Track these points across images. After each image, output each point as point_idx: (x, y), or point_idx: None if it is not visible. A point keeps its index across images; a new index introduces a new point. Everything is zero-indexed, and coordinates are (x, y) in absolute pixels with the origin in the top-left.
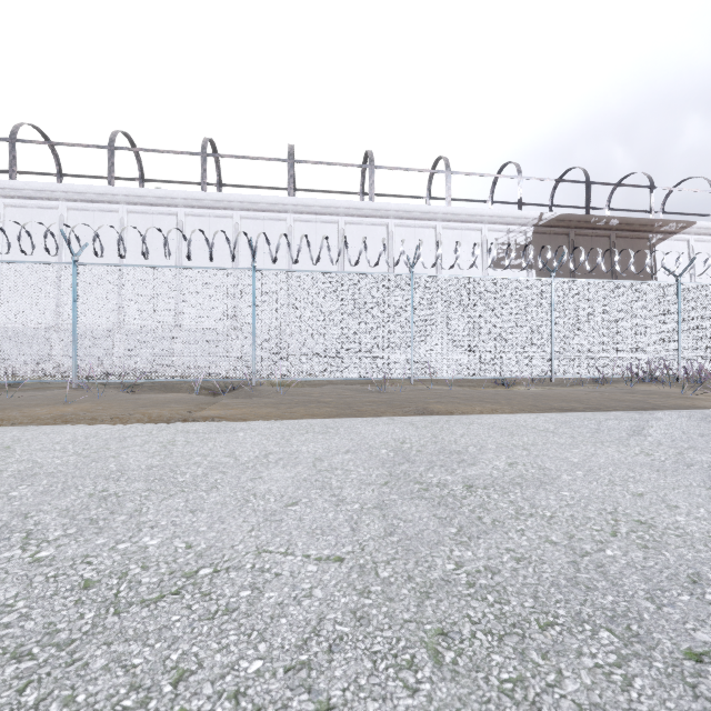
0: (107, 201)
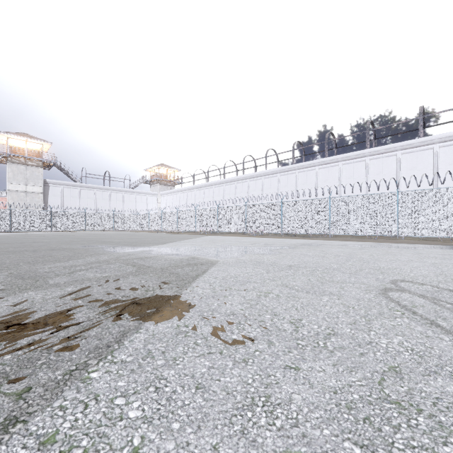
0: (291, 170)
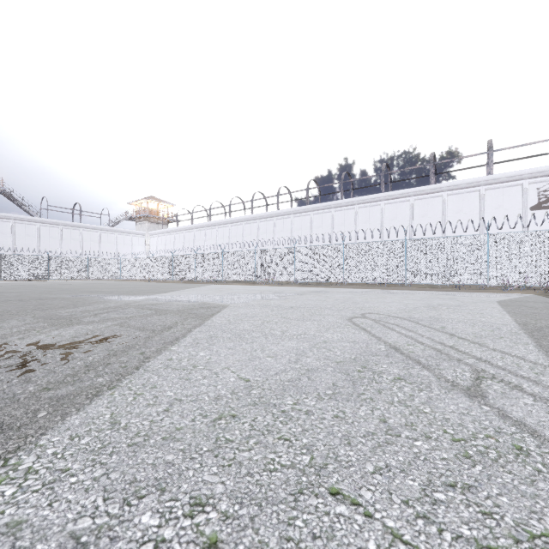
0: (306, 211)
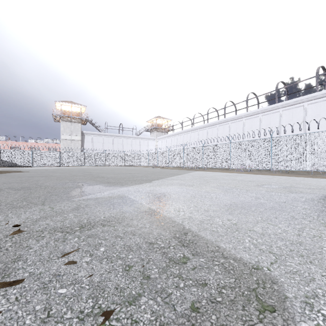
0: (274, 109)
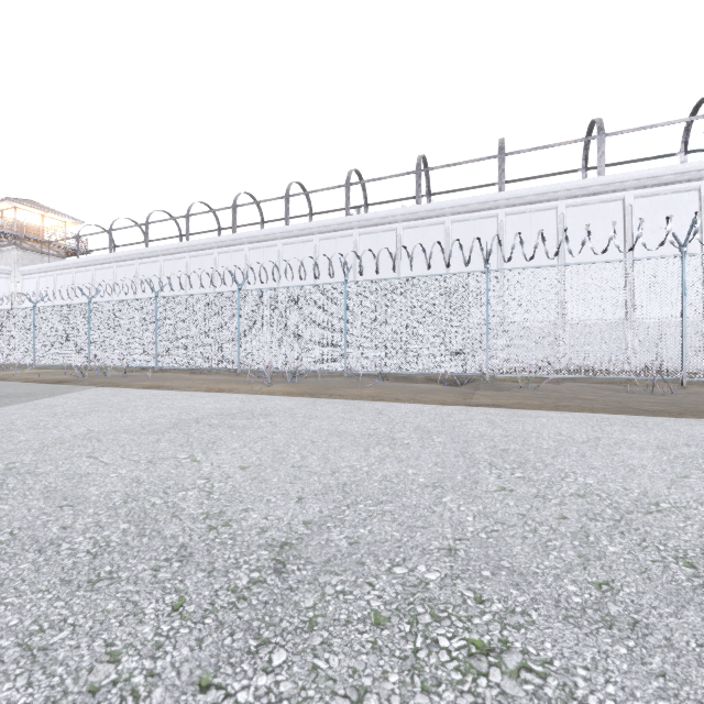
0: (345, 229)
